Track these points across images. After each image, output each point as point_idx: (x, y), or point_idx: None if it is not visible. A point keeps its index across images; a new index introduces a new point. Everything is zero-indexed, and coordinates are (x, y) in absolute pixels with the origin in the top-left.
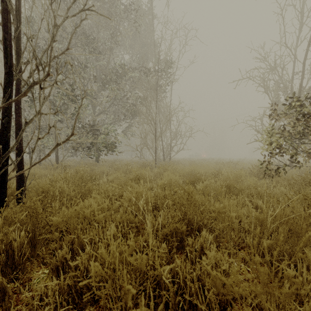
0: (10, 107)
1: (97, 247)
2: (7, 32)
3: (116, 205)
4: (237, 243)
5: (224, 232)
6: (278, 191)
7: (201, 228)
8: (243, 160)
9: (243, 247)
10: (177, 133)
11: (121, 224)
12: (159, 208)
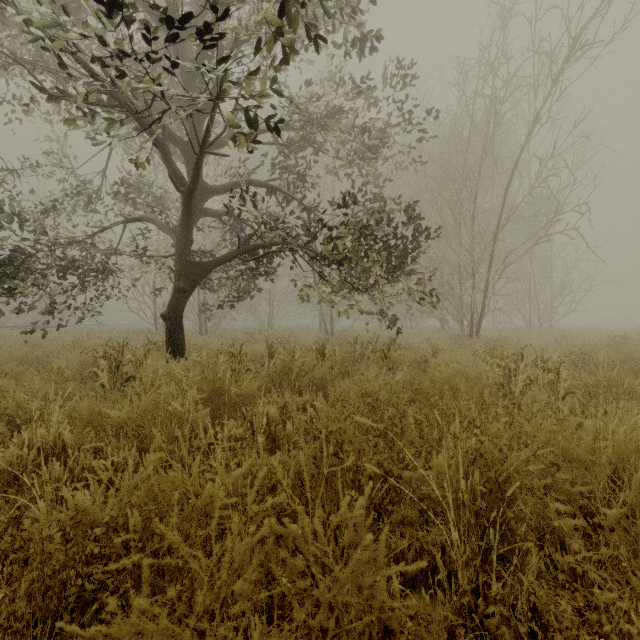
0: (474, 301)
1: None
2: (473, 271)
3: None
4: None
5: None
6: None
7: None
8: None
9: None
10: (564, 287)
11: None
12: None
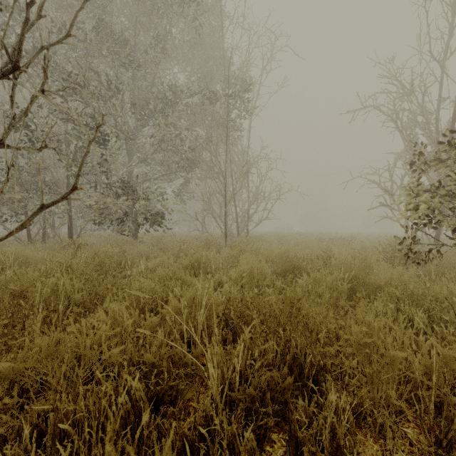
0: None
1: (87, 452)
2: None
3: (153, 322)
4: (395, 408)
5: (368, 383)
6: (446, 291)
7: (321, 374)
8: (356, 235)
9: (403, 411)
10: (258, 194)
11: (155, 369)
12: (233, 324)
